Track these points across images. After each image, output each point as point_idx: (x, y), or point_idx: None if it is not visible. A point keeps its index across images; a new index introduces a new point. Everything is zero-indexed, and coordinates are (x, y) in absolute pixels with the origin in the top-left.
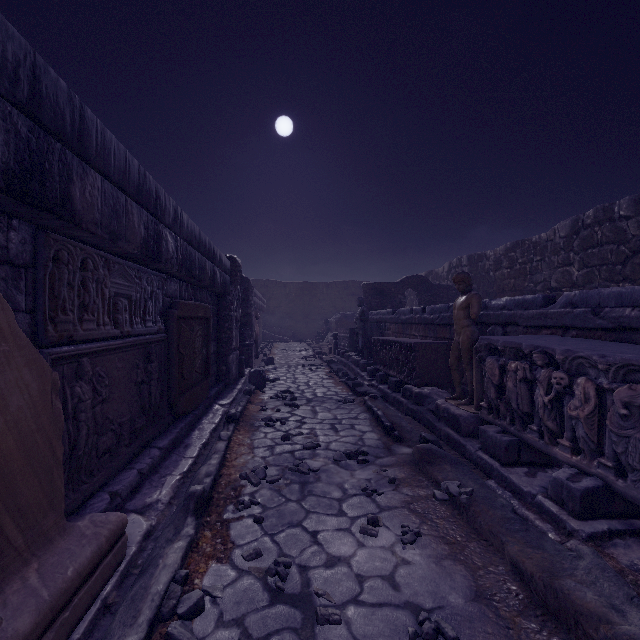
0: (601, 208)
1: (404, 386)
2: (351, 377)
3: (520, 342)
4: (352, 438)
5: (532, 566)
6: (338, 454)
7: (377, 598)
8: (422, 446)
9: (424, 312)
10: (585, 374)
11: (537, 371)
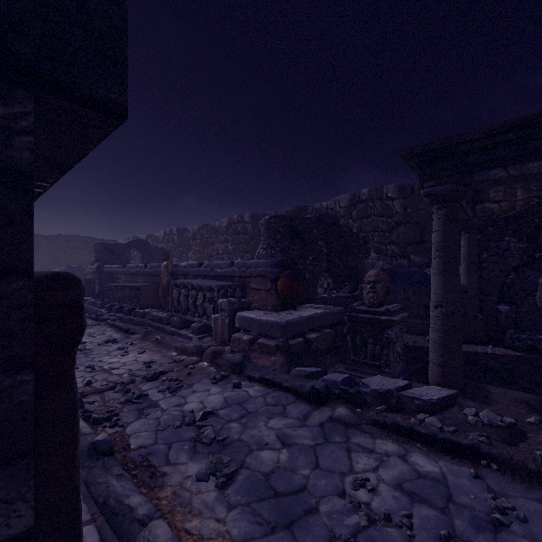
0: (240, 215)
1: (134, 310)
2: (92, 312)
3: (185, 281)
4: (105, 337)
5: (180, 345)
6: (100, 342)
7: (131, 363)
8: (146, 330)
9: (146, 267)
10: (202, 291)
11: (190, 292)
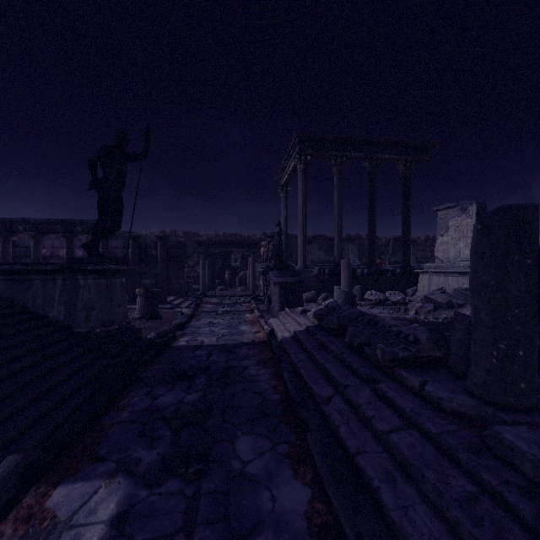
0: None
1: None
2: None
3: None
4: None
5: None
6: None
7: None
8: None
9: None
10: None
11: None
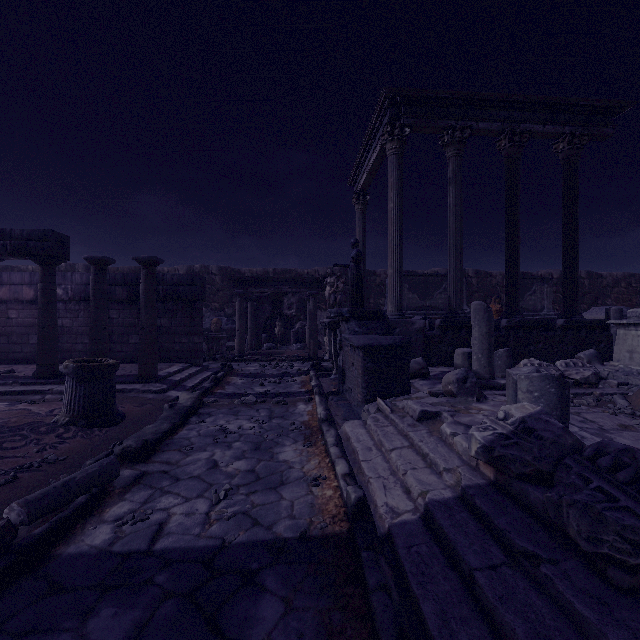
0: (70, 265)
1: None
2: None
3: None
4: None
5: None
6: None
7: None
8: None
9: None
10: None
11: None
